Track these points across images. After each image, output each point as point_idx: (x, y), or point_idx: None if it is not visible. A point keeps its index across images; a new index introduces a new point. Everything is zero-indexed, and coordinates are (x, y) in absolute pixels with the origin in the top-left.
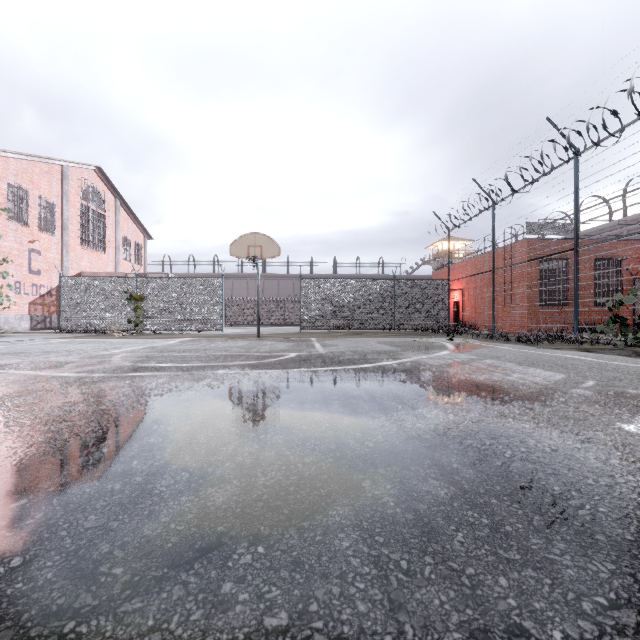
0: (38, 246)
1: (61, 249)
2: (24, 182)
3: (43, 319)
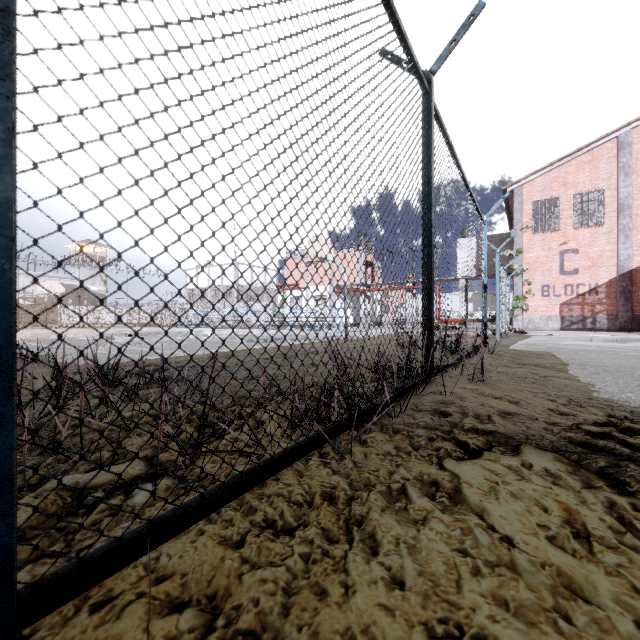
0: (574, 245)
1: (617, 236)
2: (554, 190)
3: (581, 319)
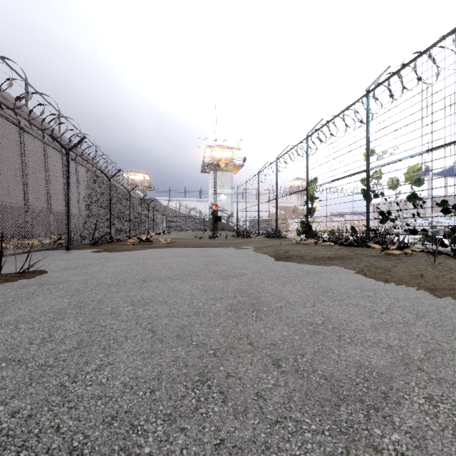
0: None
1: None
2: None
3: None
